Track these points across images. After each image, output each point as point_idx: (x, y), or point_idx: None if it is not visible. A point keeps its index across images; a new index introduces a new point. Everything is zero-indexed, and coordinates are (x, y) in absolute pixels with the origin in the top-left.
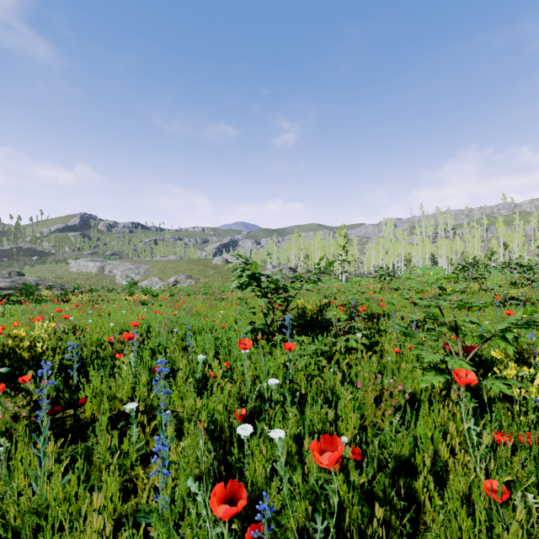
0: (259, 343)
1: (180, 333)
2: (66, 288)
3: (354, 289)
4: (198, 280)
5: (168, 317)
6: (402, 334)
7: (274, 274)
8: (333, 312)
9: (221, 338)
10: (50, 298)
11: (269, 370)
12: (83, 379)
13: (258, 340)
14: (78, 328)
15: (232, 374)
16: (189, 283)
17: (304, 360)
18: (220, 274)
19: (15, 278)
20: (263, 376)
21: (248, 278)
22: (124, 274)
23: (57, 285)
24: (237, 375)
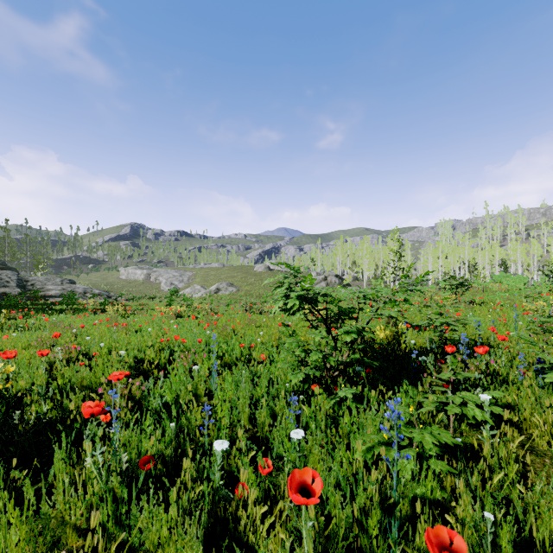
0: (316, 401)
1: (202, 374)
2: (111, 296)
3: (418, 301)
4: (239, 288)
5: (196, 340)
6: (540, 387)
7: (319, 281)
8: (407, 338)
9: (260, 376)
10: (93, 307)
11: (345, 493)
12: (4, 494)
13: (310, 386)
14: (86, 354)
15: (273, 480)
16: (230, 291)
17: (409, 464)
18: (262, 281)
19: (66, 286)
20: (333, 502)
21: (298, 300)
22: (168, 281)
23: (104, 293)
24: (283, 485)
